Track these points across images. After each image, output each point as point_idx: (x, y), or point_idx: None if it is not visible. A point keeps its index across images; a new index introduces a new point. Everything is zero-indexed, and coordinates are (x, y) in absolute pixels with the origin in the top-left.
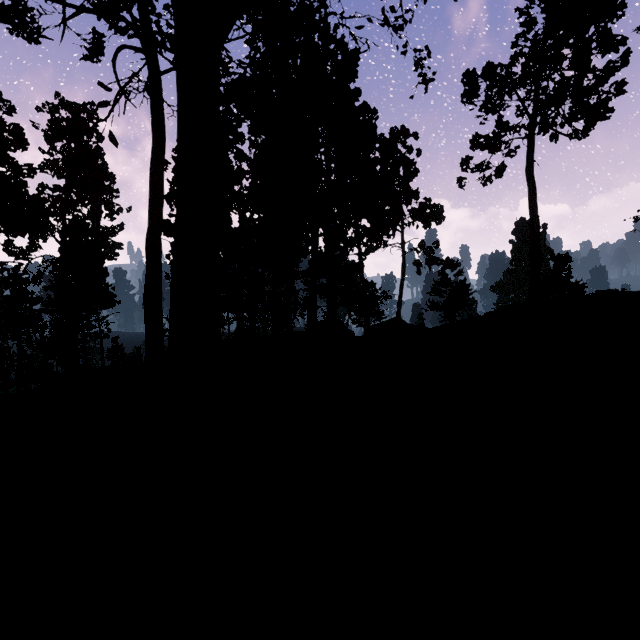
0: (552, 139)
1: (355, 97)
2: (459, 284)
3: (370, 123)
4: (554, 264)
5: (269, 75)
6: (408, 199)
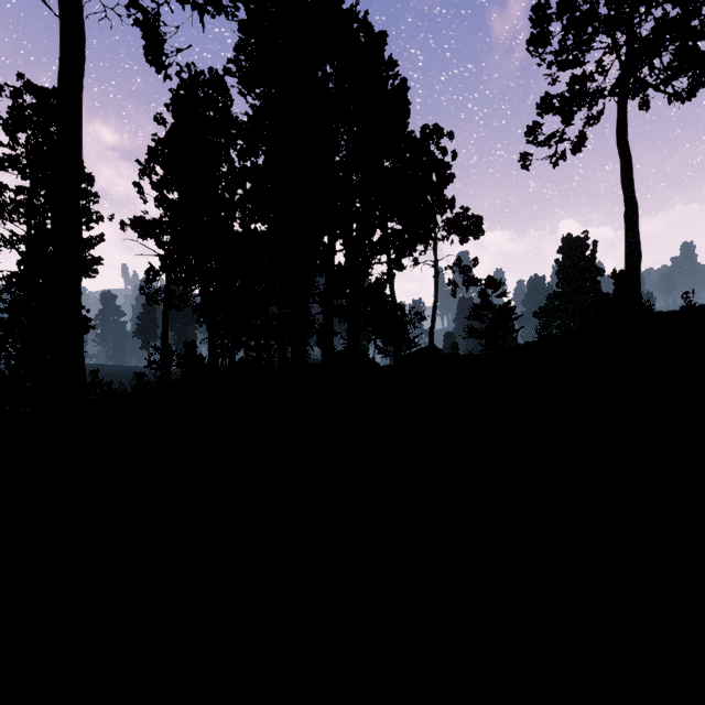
0: (643, 106)
1: (385, 40)
2: (503, 307)
3: (404, 83)
4: (616, 282)
5: (268, 7)
6: (443, 207)
